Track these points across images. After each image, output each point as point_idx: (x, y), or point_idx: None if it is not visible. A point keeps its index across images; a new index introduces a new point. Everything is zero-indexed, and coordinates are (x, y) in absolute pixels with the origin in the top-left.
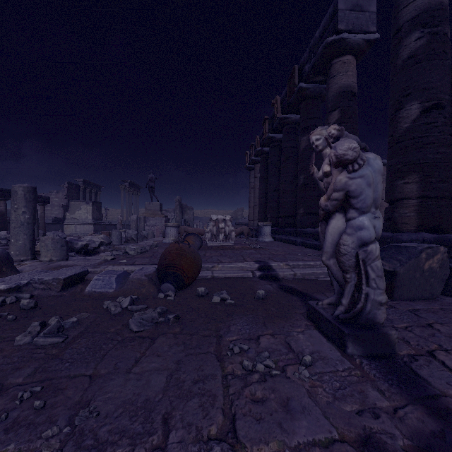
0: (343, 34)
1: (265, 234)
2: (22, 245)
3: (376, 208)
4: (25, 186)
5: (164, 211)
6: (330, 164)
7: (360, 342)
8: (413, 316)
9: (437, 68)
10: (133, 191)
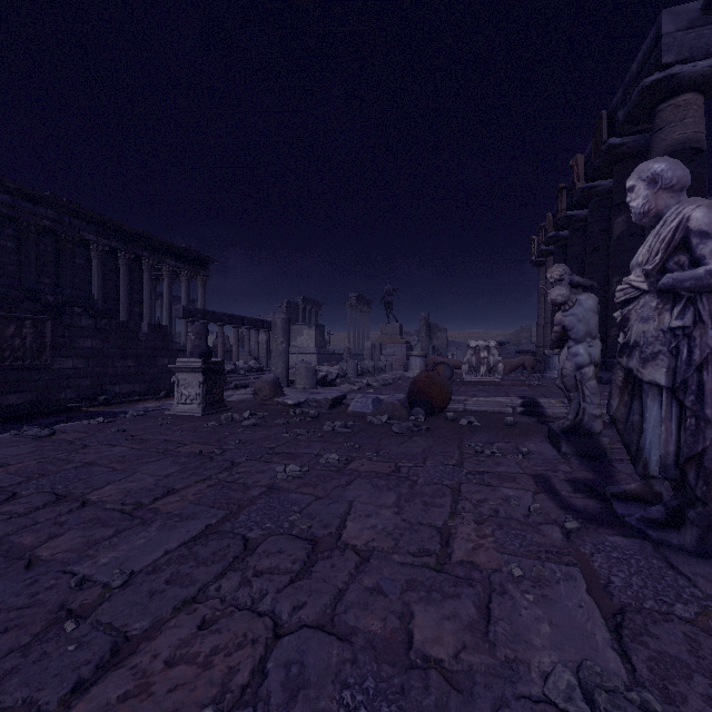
0: (672, 68)
1: (555, 367)
2: (280, 373)
3: (593, 338)
4: (282, 317)
5: (404, 334)
6: None
7: (573, 444)
8: None
9: None
10: (362, 307)
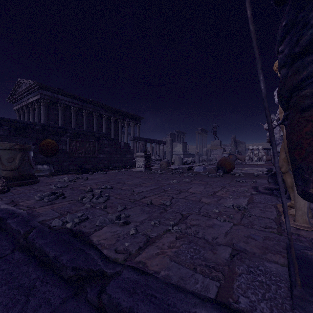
0: None
1: None
2: (169, 159)
3: None
4: (170, 138)
5: (223, 145)
6: None
7: (273, 178)
8: None
9: None
10: (203, 134)
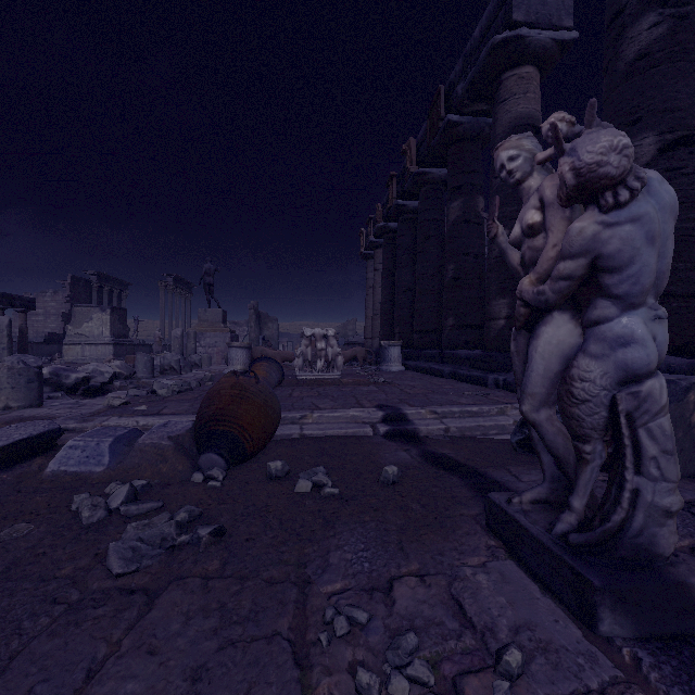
0: (521, 29)
1: (391, 359)
2: None
3: (657, 297)
4: None
5: (232, 324)
6: (541, 207)
7: (629, 606)
8: (692, 520)
9: (686, 76)
10: (181, 291)
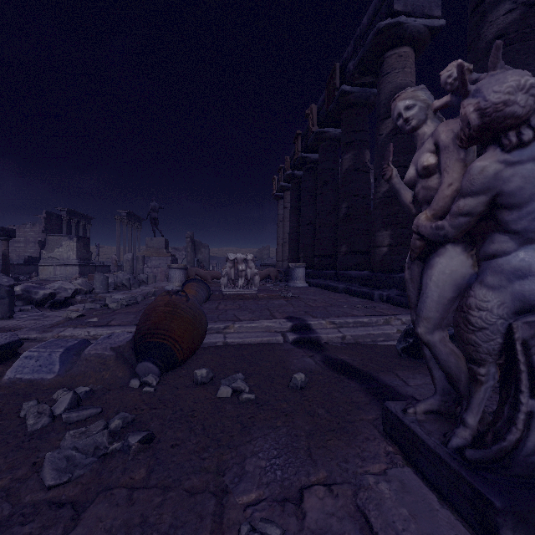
0: (400, 17)
1: (297, 277)
2: None
3: None
4: None
5: (174, 249)
6: (436, 150)
7: (529, 527)
8: None
9: None
10: (133, 223)
